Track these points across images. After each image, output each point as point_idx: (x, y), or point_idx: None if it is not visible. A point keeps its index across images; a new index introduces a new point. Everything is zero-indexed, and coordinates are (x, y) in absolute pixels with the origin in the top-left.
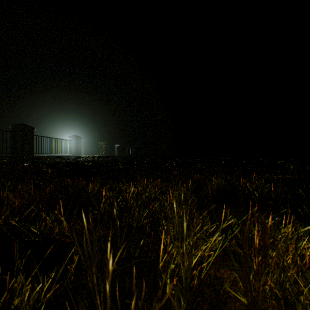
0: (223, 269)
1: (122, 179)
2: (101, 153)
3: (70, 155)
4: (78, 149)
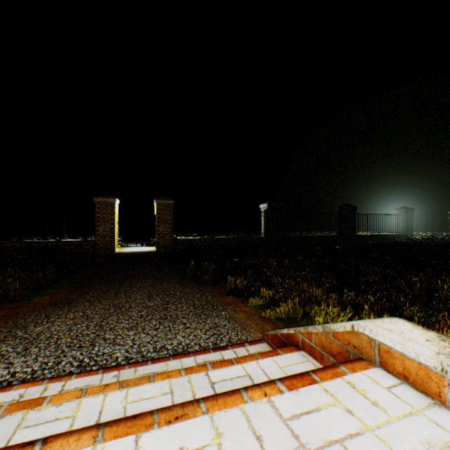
0: None
1: None
2: None
3: (395, 234)
4: (407, 225)
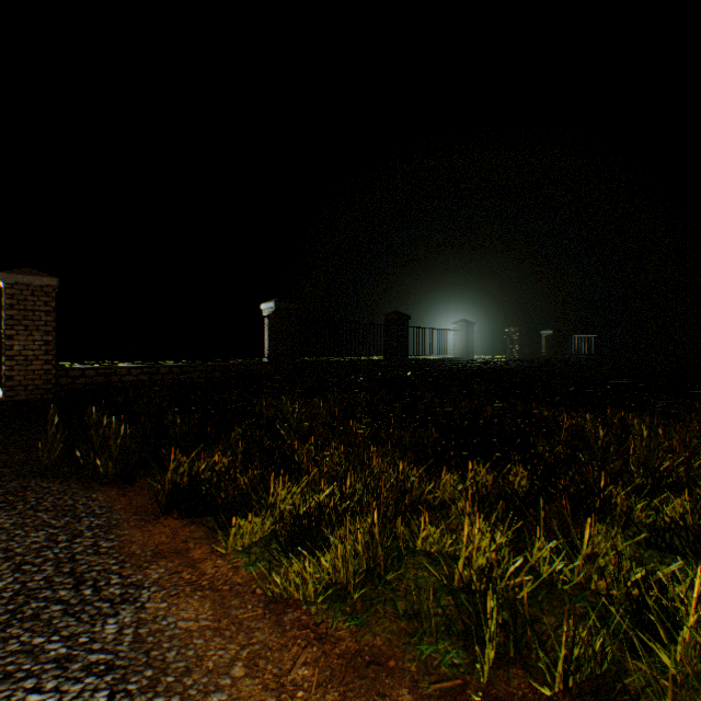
0: (698, 488)
1: (581, 408)
2: (510, 351)
3: (455, 357)
4: (468, 345)
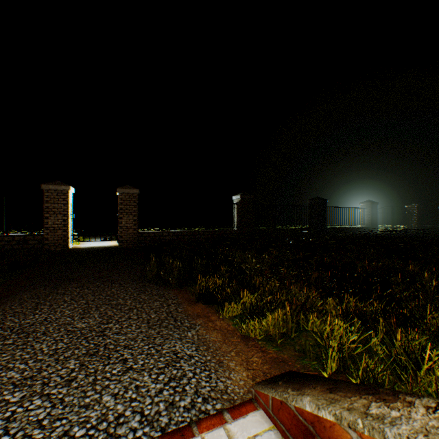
0: None
1: None
2: (409, 222)
3: (361, 227)
4: (372, 218)
